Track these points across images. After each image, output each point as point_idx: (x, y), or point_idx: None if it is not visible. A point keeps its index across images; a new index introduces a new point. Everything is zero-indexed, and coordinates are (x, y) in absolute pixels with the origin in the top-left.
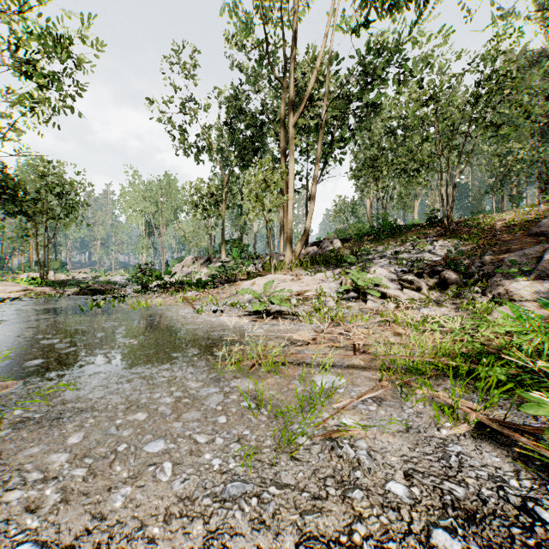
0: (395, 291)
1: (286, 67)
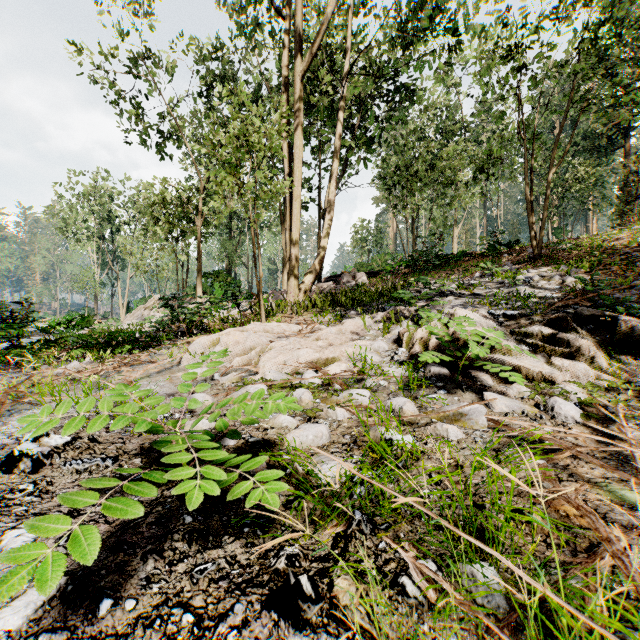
0: (531, 361)
1: None
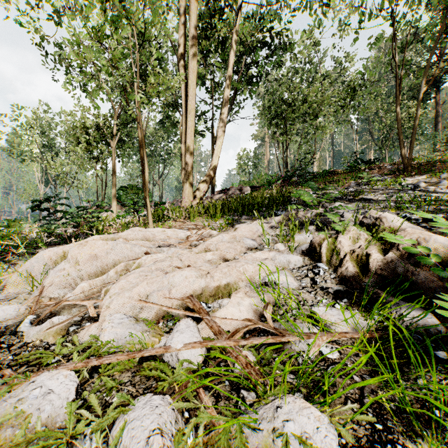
0: None
1: None
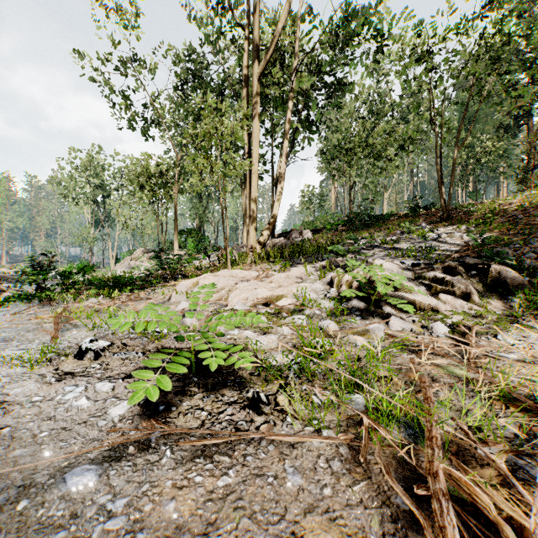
0: (425, 297)
1: (248, 11)
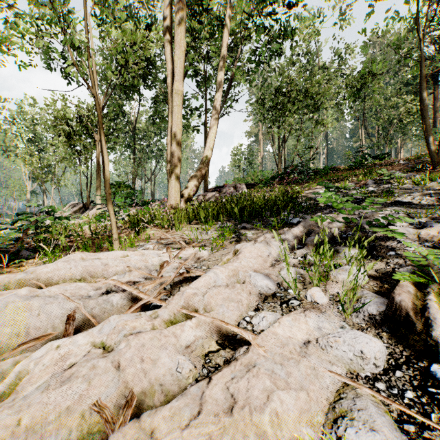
0: None
1: None
